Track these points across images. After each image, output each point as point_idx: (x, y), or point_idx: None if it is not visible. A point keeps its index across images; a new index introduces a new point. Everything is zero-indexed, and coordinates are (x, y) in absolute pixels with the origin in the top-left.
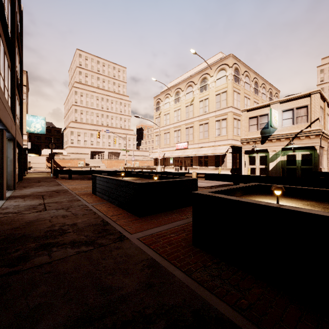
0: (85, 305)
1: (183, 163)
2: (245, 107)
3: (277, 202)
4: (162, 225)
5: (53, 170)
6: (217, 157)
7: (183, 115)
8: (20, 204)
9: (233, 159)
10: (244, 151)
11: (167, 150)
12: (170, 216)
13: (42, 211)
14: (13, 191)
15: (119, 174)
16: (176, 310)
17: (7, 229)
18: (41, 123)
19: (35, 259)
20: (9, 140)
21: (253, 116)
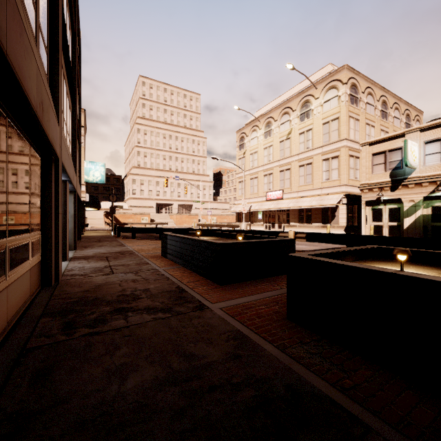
0: (169, 368)
1: (277, 218)
2: (368, 138)
3: (401, 270)
4: (249, 296)
5: (114, 227)
6: (324, 210)
7: (277, 154)
8: (85, 266)
9: (349, 213)
10: (365, 202)
11: (255, 201)
12: (259, 286)
13: (109, 274)
14: (74, 251)
15: (194, 233)
16: (267, 382)
17: (78, 291)
18: (101, 171)
19: (112, 323)
20: (70, 192)
21: (379, 151)
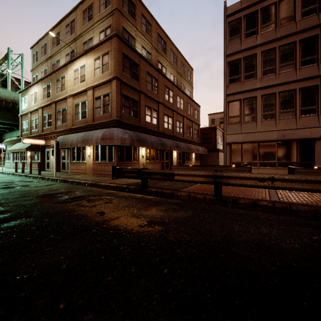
0: None
1: None
2: None
3: None
4: None
5: None
6: None
7: None
8: None
9: None
10: None
11: None
12: None
13: None
14: None
15: None
16: None
17: None
18: None
19: None
20: None
21: None
